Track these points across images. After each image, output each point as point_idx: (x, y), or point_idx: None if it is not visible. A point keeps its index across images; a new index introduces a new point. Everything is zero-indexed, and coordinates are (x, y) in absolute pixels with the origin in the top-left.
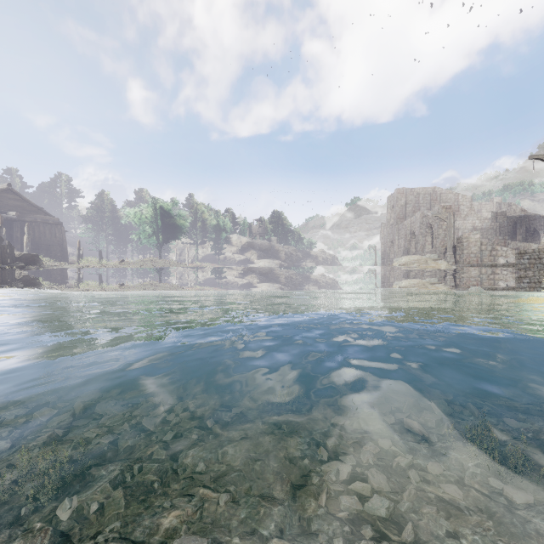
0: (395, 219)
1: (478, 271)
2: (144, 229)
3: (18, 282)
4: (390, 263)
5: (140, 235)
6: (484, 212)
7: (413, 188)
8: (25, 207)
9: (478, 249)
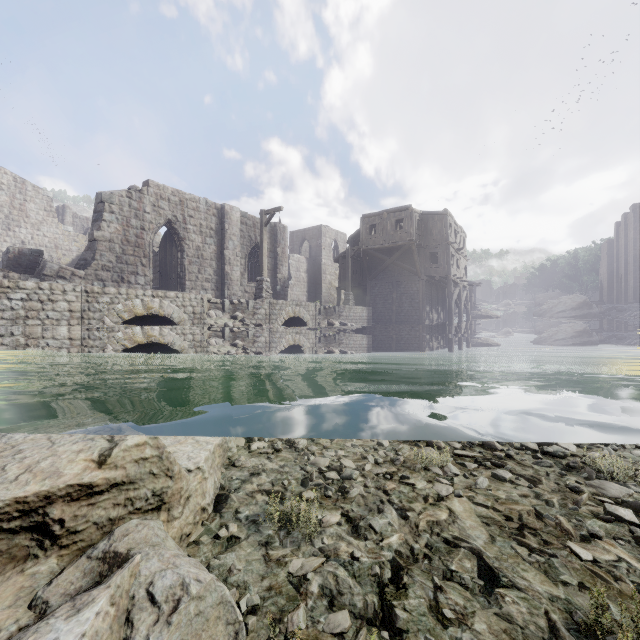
0: None
1: None
2: None
3: None
4: None
5: None
6: None
7: None
8: None
9: None
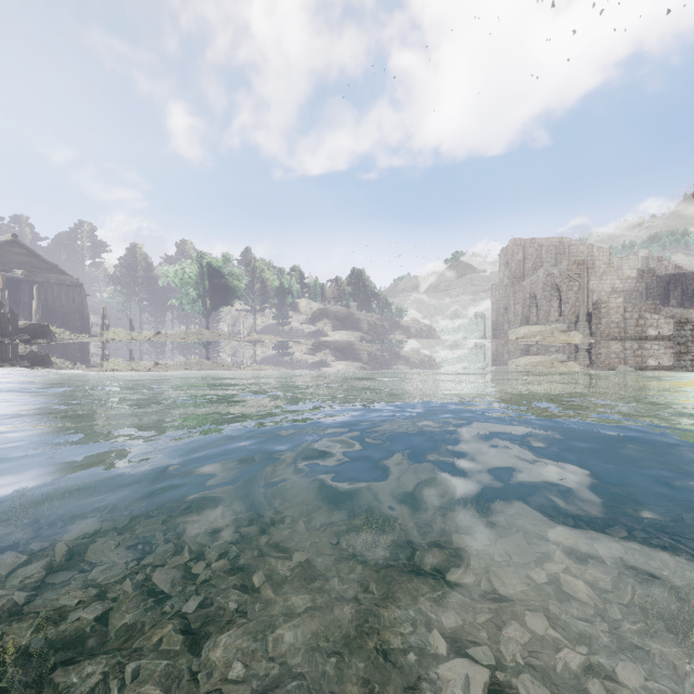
0: (510, 279)
1: (623, 346)
2: (186, 293)
3: (17, 361)
4: (504, 335)
5: (182, 300)
6: (625, 269)
7: (534, 238)
8: (34, 264)
9: (621, 317)
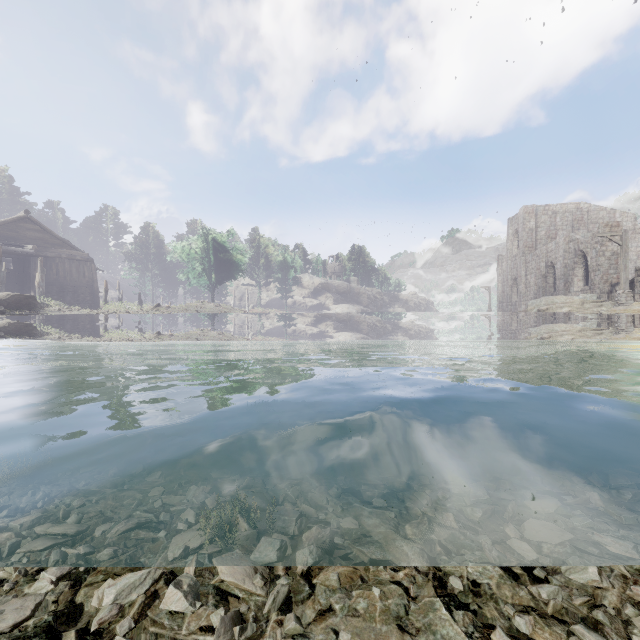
0: (521, 248)
1: None
2: (192, 267)
3: None
4: (512, 307)
5: (188, 274)
6: None
7: (547, 205)
8: (46, 240)
9: None
